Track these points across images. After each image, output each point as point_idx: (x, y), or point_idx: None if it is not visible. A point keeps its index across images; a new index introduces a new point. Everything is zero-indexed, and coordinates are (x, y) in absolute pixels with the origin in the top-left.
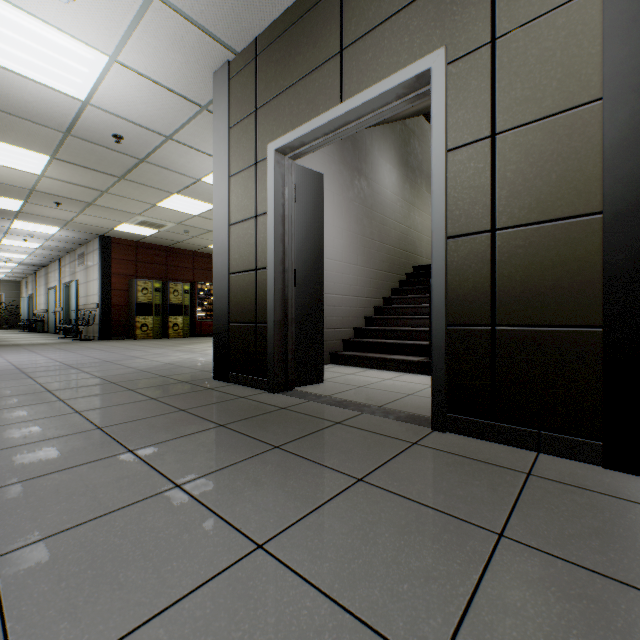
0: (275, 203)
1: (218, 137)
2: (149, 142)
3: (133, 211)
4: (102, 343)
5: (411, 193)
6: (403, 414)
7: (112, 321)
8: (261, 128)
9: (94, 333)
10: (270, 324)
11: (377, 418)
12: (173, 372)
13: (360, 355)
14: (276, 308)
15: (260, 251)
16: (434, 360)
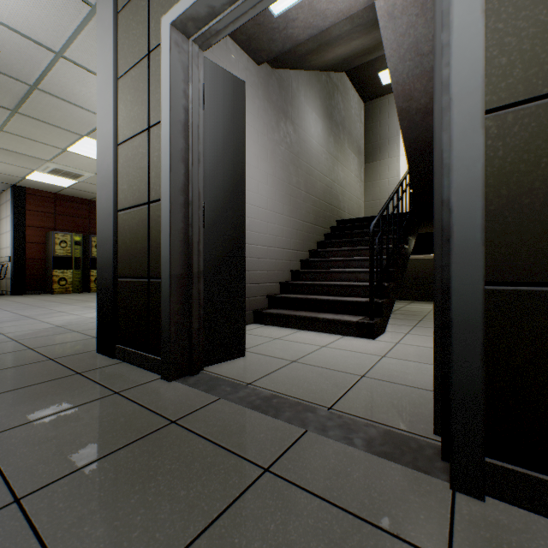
0: (172, 102)
1: (102, 28)
2: (35, 59)
3: (41, 156)
4: (9, 298)
5: (335, 147)
6: (374, 431)
7: (26, 275)
8: (155, 2)
9: (7, 287)
10: (165, 279)
11: (335, 447)
12: (51, 341)
13: (288, 314)
14: (174, 256)
15: (154, 176)
16: (456, 352)
